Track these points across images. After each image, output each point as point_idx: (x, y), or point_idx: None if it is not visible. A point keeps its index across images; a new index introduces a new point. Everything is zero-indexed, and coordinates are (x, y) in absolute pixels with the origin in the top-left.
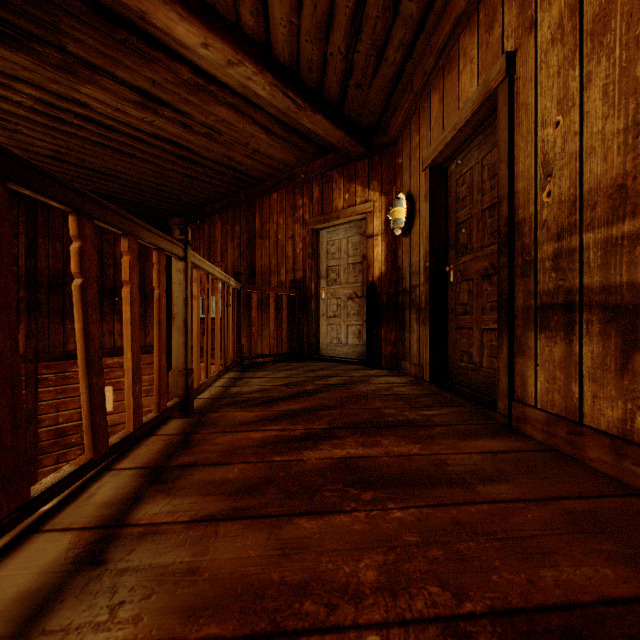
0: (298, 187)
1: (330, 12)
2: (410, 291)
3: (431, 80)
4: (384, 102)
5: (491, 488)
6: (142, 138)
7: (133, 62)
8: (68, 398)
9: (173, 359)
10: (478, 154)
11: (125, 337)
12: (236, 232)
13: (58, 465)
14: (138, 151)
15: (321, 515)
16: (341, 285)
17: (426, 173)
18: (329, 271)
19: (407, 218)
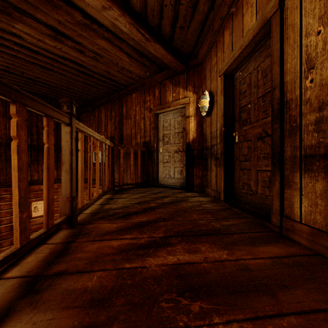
0: (147, 90)
1: None
2: (211, 148)
3: (224, 23)
4: (196, 38)
5: (290, 296)
6: (56, 59)
7: (45, 8)
8: None
9: (62, 190)
10: (254, 64)
11: (13, 178)
12: (113, 115)
13: (12, 246)
14: (54, 67)
15: None
16: (171, 144)
17: (221, 78)
18: (164, 137)
19: (209, 105)
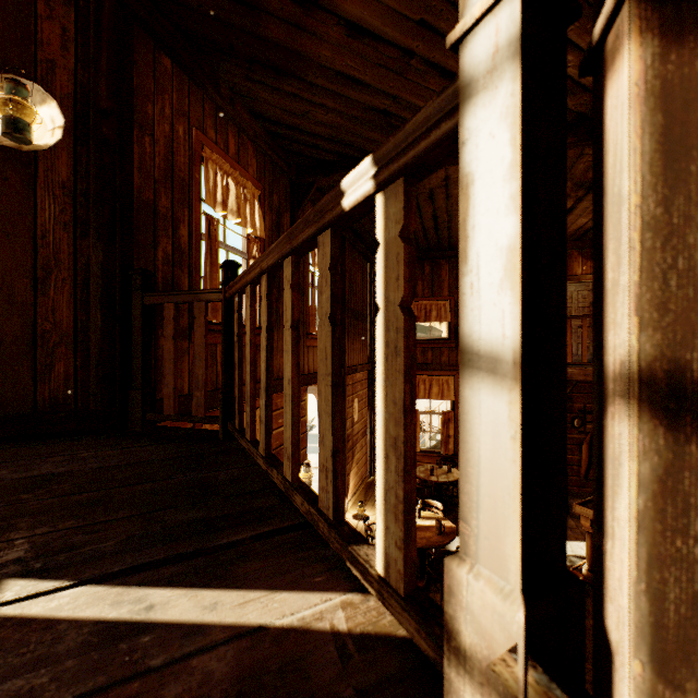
0: None
1: None
2: None
3: None
4: None
5: None
6: None
7: None
8: (349, 408)
9: None
10: None
11: None
12: None
13: (347, 466)
14: None
15: None
16: (572, 319)
17: None
18: None
19: None
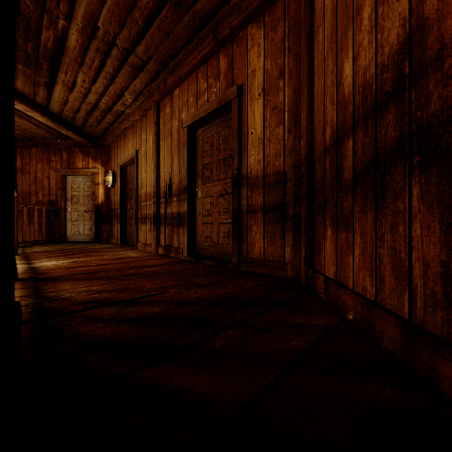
0: (52, 150)
1: (79, 109)
2: (115, 210)
3: (121, 135)
4: (103, 132)
5: (121, 254)
6: None
7: None
8: None
9: None
10: (134, 169)
11: None
12: None
13: None
14: None
15: (82, 258)
16: (80, 205)
17: (119, 168)
18: (73, 197)
19: (113, 182)
